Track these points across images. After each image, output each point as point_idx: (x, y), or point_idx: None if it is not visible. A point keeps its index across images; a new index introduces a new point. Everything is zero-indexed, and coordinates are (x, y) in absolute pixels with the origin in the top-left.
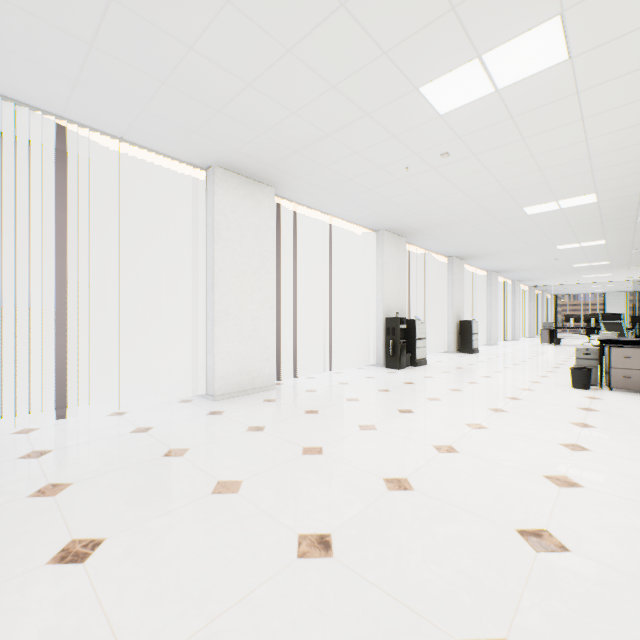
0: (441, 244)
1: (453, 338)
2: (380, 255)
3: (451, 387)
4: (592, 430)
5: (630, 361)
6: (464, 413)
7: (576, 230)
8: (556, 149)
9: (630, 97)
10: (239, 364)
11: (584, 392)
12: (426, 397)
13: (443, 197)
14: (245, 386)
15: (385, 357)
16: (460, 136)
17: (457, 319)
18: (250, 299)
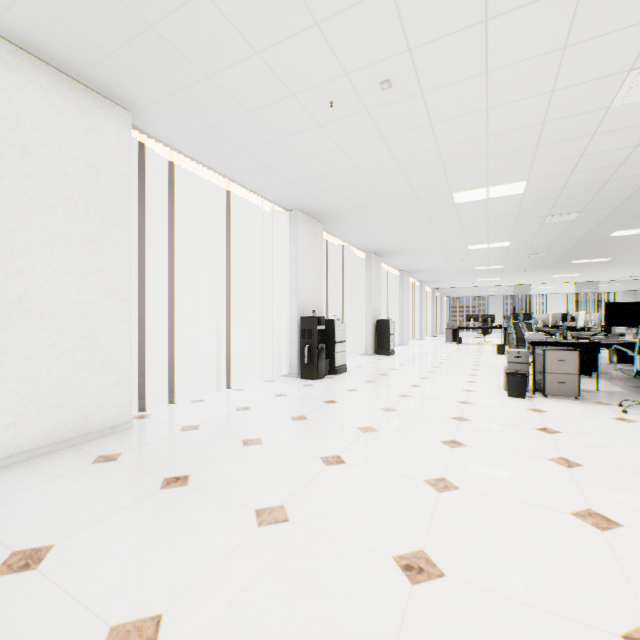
0: (361, 235)
1: (371, 339)
2: (294, 240)
3: (383, 405)
4: (584, 472)
5: (564, 365)
6: (415, 455)
7: (491, 228)
8: (516, 101)
9: (633, 14)
10: (53, 396)
11: (524, 402)
12: (357, 426)
13: (372, 165)
14: (67, 432)
15: (300, 365)
16: (411, 47)
17: (374, 319)
18: (79, 285)
